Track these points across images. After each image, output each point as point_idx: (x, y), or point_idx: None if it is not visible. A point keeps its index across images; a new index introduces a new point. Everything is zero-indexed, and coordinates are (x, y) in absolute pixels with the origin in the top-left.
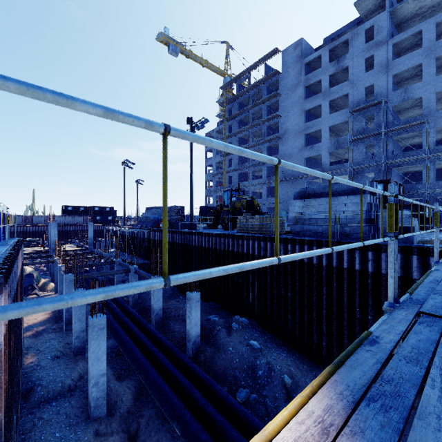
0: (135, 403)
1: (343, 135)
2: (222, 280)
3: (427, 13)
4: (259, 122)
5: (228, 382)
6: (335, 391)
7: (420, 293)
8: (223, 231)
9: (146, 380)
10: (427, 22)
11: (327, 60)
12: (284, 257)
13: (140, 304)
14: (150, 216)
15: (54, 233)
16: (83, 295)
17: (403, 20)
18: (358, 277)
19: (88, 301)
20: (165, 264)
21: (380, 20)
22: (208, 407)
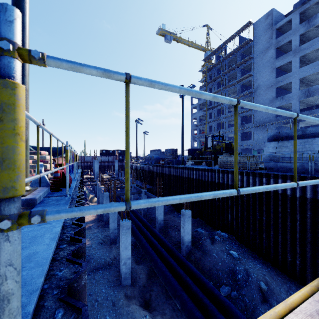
0: (147, 281)
1: (314, 85)
2: (206, 203)
3: None
4: (234, 82)
5: (213, 279)
6: None
7: None
8: (206, 167)
9: (155, 267)
10: None
11: (297, 22)
12: (300, 183)
13: (148, 215)
14: (153, 156)
15: (97, 167)
16: (205, 195)
17: None
18: None
19: (207, 198)
20: (237, 181)
21: None
22: (199, 293)
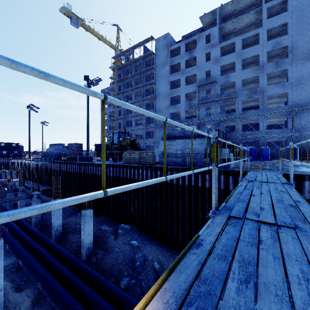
0: (33, 308)
1: (193, 100)
2: (112, 199)
3: (237, 32)
4: (140, 86)
5: (114, 275)
6: (162, 301)
7: (231, 202)
8: (113, 162)
9: (43, 287)
10: (238, 38)
11: (183, 50)
12: (112, 190)
13: (42, 223)
14: (53, 151)
15: None
16: None
17: (226, 34)
18: (200, 191)
19: None
20: None
21: (213, 31)
22: (96, 298)
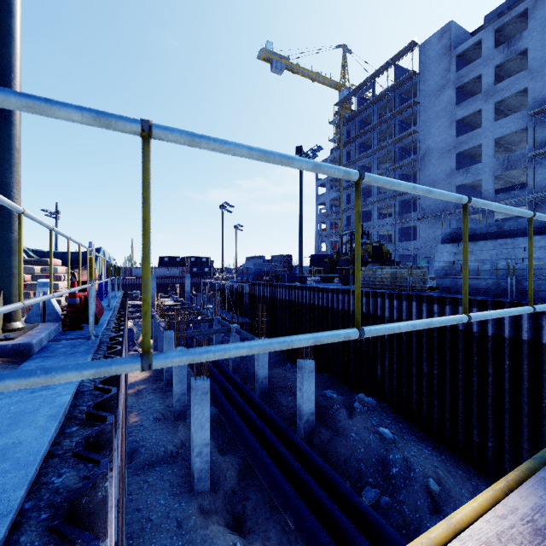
0: (239, 483)
1: (517, 149)
2: (341, 348)
3: None
4: (388, 143)
5: (351, 477)
6: (545, 490)
7: None
8: (341, 286)
9: (253, 458)
10: None
11: (490, 45)
12: (474, 315)
13: (241, 369)
14: (251, 267)
15: (153, 286)
16: (299, 339)
17: None
18: None
19: (302, 345)
20: (359, 315)
21: None
22: (327, 501)
